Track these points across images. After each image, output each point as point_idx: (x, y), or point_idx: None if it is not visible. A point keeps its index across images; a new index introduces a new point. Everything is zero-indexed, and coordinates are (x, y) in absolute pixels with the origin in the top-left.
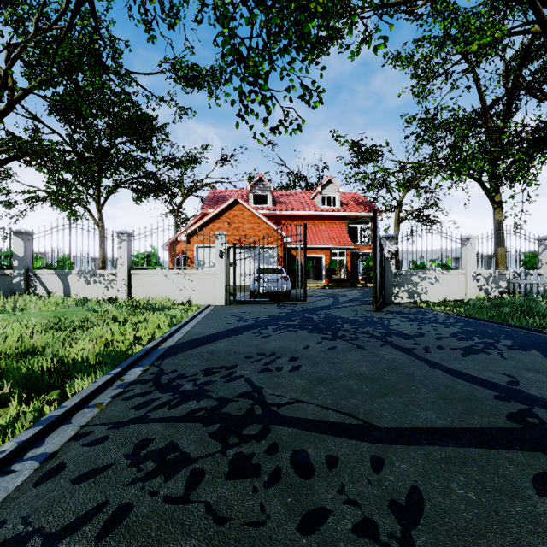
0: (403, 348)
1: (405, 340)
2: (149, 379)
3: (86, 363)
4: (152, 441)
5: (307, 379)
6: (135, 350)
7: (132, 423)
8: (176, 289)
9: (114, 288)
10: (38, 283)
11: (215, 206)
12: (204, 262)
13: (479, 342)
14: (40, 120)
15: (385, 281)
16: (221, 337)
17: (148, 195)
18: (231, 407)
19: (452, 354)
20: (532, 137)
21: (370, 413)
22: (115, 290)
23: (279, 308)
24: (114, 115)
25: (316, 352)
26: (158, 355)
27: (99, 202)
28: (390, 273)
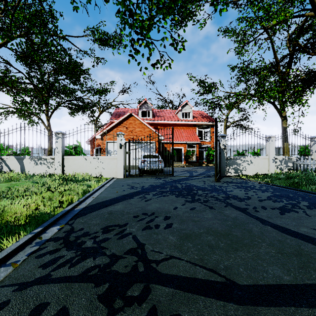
0: (240, 208)
1: (239, 202)
2: (61, 237)
3: (15, 225)
4: (46, 306)
5: (177, 235)
6: (56, 212)
7: (35, 284)
8: (92, 168)
9: (53, 167)
10: (4, 164)
11: (118, 118)
12: (111, 151)
13: (287, 203)
14: (10, 64)
15: (221, 163)
16: (118, 200)
17: (78, 111)
18: (119, 264)
19: (273, 212)
20: (304, 78)
21: (229, 268)
22: (54, 168)
23: (156, 180)
24: (56, 61)
25: (182, 212)
26: (73, 216)
27: (48, 114)
28: (224, 157)
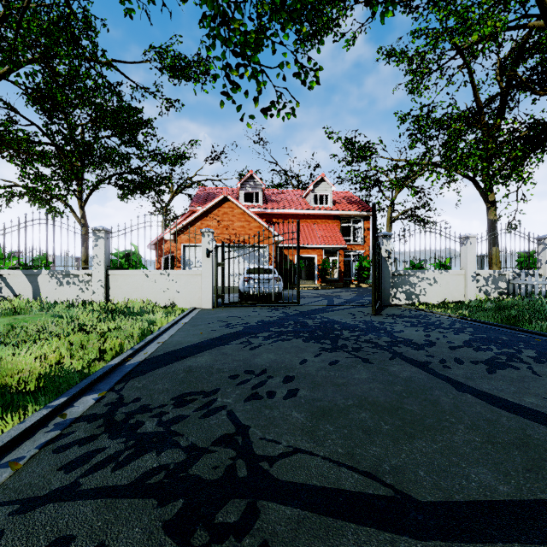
0: (417, 361)
1: (416, 351)
2: (100, 414)
3: (19, 392)
4: (69, 543)
5: (307, 410)
6: (93, 369)
7: (51, 501)
8: (159, 290)
9: (89, 290)
10: (4, 284)
11: (204, 204)
12: (192, 262)
13: (500, 352)
14: (16, 111)
15: (383, 282)
16: (203, 348)
17: (134, 192)
18: (203, 464)
19: (475, 369)
20: (526, 136)
21: (400, 472)
22: (91, 292)
23: (270, 312)
24: (96, 106)
25: (315, 369)
26: (122, 375)
27: (81, 198)
28: (387, 273)
